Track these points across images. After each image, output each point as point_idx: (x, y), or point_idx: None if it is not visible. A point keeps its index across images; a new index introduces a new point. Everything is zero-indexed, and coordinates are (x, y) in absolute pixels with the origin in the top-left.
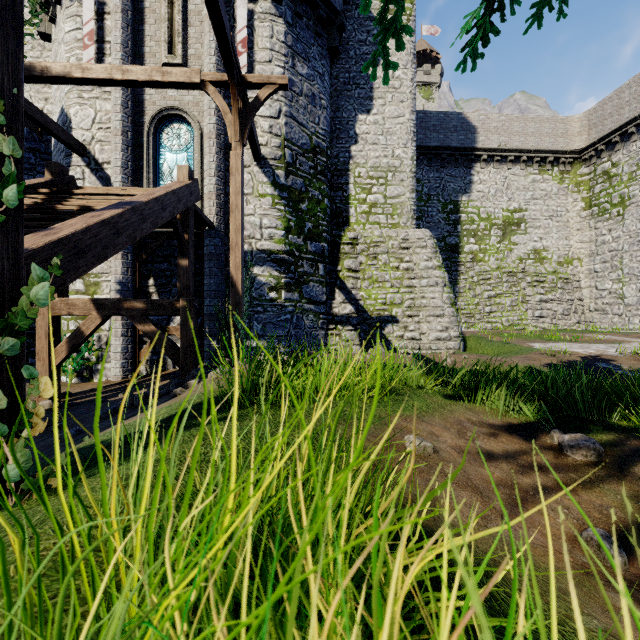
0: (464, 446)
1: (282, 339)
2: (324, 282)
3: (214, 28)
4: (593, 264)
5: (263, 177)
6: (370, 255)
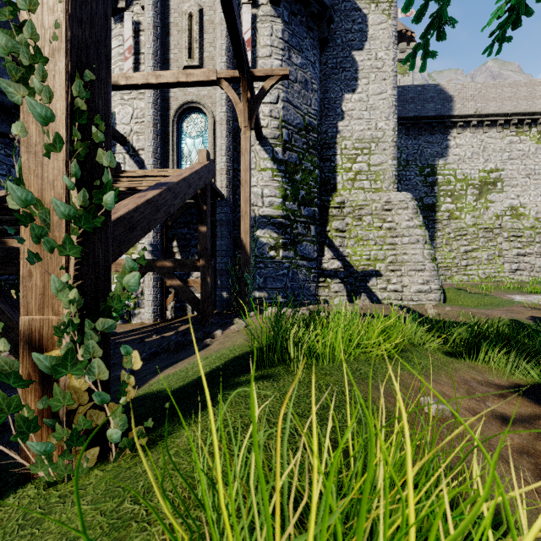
0: (476, 408)
1: (280, 291)
2: (315, 241)
3: (230, 34)
4: None
5: (264, 154)
6: (355, 217)
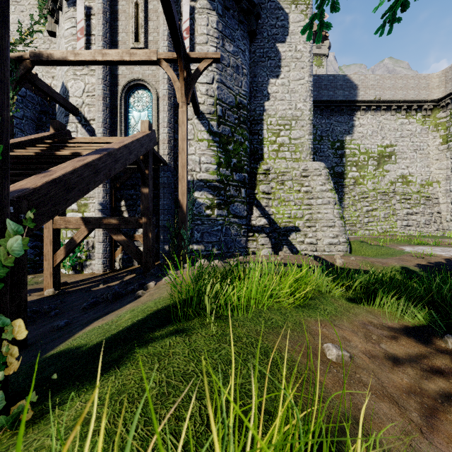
0: (372, 350)
1: (215, 244)
2: (245, 202)
3: (167, 19)
4: (449, 185)
5: (201, 127)
6: (279, 182)
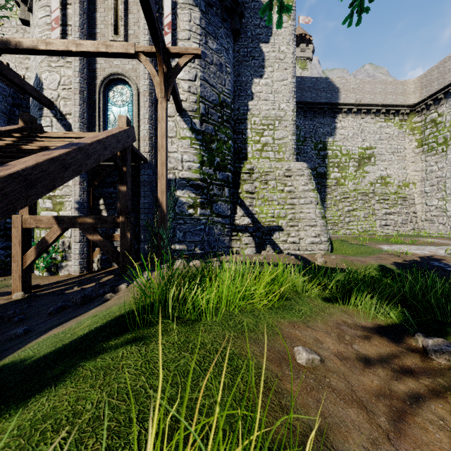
0: (344, 352)
1: (198, 243)
2: (229, 201)
3: (143, 10)
4: (424, 187)
5: (184, 124)
6: (262, 181)
